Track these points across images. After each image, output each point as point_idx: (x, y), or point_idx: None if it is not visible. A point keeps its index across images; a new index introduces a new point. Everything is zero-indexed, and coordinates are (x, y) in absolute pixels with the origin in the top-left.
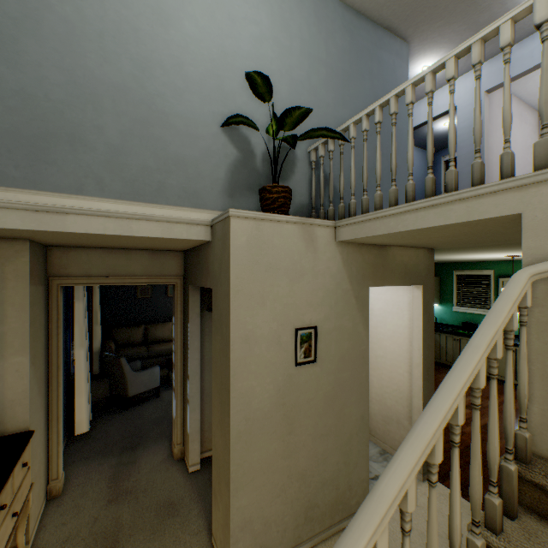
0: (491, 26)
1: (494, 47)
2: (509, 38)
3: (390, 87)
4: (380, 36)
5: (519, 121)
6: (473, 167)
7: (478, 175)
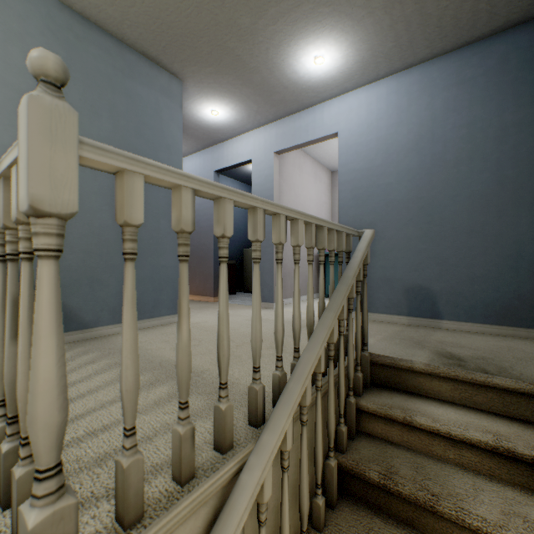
0: (3, 160)
1: (278, 110)
2: (16, 208)
3: (150, 132)
4: (132, 61)
5: (314, 179)
6: (1, 456)
7: (2, 480)
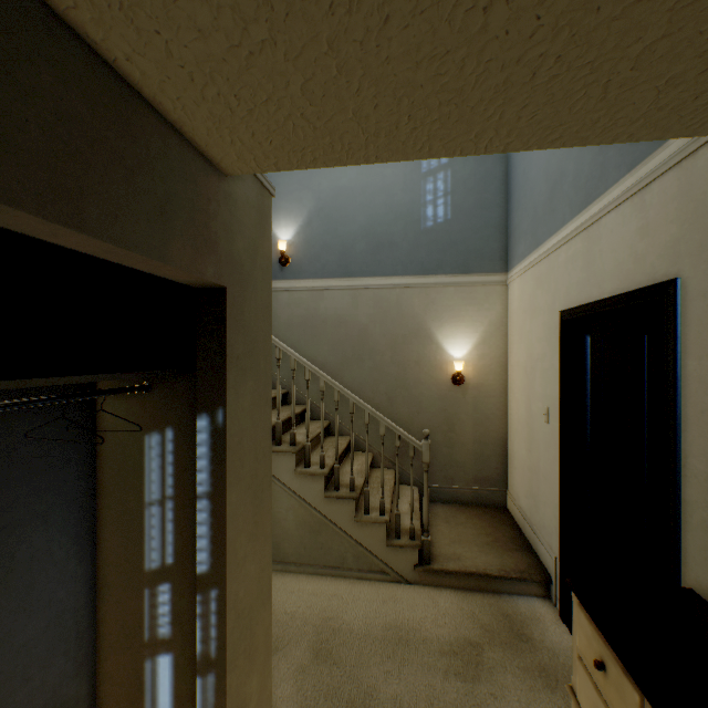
0: None
1: None
2: None
3: None
4: None
5: None
6: None
7: None
